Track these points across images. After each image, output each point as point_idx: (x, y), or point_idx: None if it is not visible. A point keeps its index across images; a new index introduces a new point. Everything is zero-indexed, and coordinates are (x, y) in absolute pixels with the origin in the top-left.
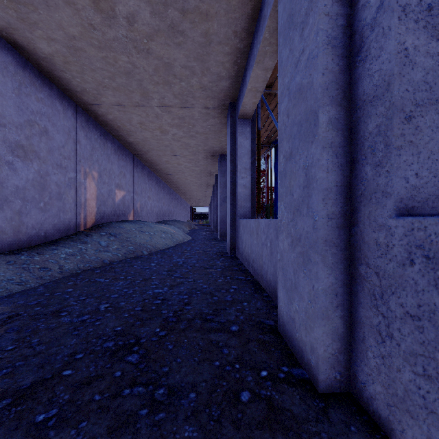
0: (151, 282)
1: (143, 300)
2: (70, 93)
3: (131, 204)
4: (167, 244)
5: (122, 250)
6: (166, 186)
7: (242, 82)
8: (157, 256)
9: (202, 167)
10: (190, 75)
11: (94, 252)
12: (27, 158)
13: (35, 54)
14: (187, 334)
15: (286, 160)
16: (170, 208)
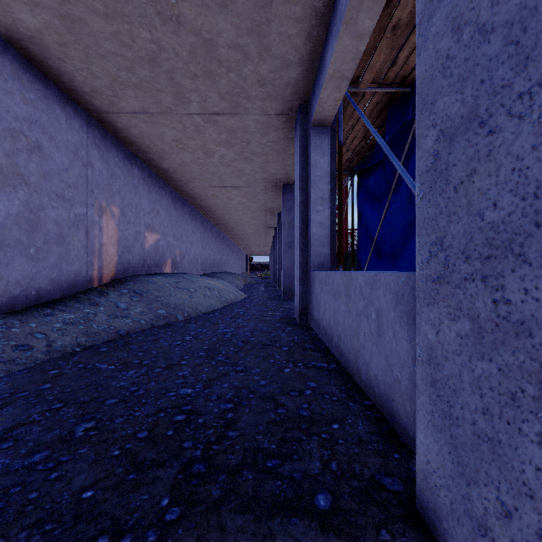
0: (177, 373)
1: (155, 413)
2: (77, 96)
3: (167, 252)
4: (213, 305)
5: (148, 314)
6: (215, 228)
7: (318, 69)
8: (196, 324)
9: (260, 202)
10: (242, 60)
11: (106, 319)
12: (7, 183)
13: (16, 31)
14: (224, 519)
15: (449, 138)
16: (220, 256)
